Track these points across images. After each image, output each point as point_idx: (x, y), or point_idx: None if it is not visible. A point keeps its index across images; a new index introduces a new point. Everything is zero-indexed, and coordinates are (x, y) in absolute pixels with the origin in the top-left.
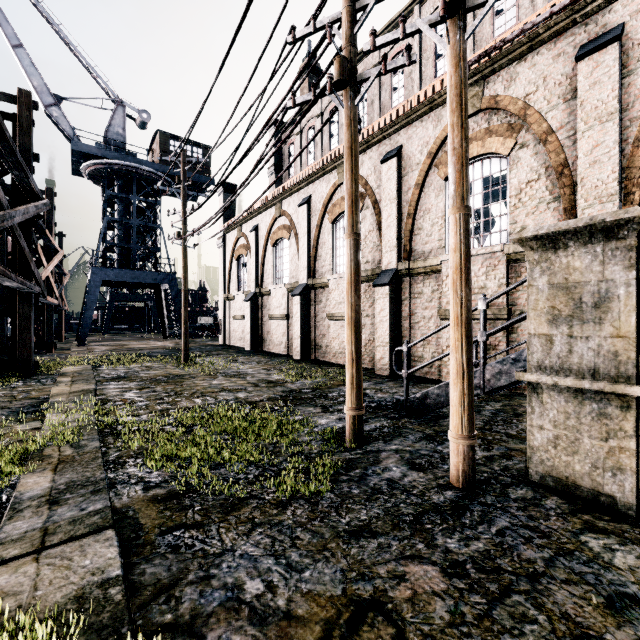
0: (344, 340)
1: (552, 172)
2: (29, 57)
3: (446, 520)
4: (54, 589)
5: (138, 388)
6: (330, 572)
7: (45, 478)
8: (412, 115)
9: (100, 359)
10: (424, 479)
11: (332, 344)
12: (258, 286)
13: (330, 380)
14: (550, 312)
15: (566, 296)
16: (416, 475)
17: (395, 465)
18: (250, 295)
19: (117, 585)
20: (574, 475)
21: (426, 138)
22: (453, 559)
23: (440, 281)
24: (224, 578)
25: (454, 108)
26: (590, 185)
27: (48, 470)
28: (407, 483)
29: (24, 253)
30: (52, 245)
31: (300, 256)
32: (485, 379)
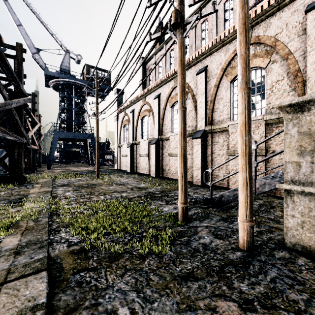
0: (177, 167)
1: (291, 75)
2: (24, 30)
3: (238, 271)
4: (5, 310)
5: (73, 190)
6: (169, 304)
7: (16, 238)
8: (213, 49)
9: (56, 176)
10: (223, 244)
11: (171, 169)
12: (134, 140)
13: (170, 187)
14: (299, 148)
15: (309, 139)
16: (218, 241)
17: (206, 235)
18: (130, 144)
19: (41, 309)
20: (314, 245)
21: (220, 61)
22: (245, 298)
23: (228, 135)
24: (106, 305)
25: (241, 31)
26: (313, 81)
27: (18, 234)
28: (214, 246)
29: (17, 123)
30: (34, 120)
31: (155, 124)
32: (256, 187)
